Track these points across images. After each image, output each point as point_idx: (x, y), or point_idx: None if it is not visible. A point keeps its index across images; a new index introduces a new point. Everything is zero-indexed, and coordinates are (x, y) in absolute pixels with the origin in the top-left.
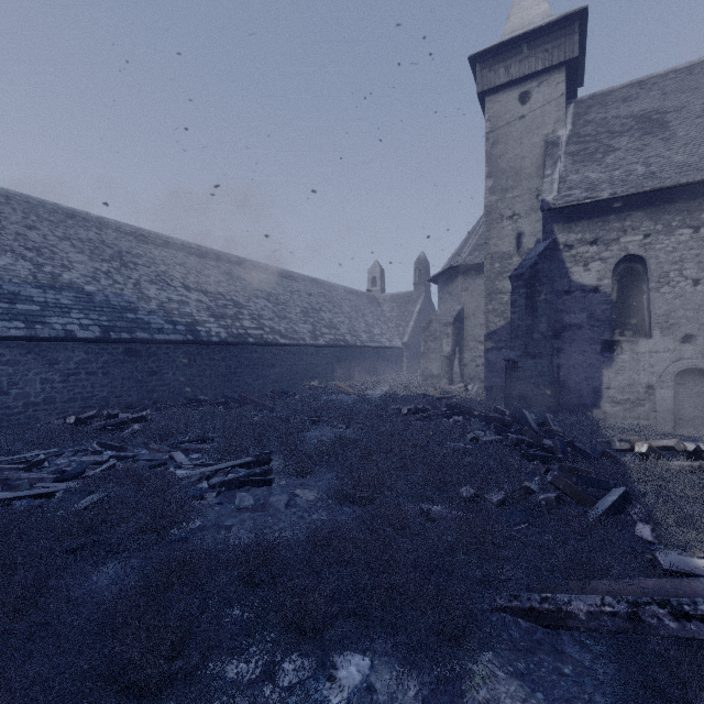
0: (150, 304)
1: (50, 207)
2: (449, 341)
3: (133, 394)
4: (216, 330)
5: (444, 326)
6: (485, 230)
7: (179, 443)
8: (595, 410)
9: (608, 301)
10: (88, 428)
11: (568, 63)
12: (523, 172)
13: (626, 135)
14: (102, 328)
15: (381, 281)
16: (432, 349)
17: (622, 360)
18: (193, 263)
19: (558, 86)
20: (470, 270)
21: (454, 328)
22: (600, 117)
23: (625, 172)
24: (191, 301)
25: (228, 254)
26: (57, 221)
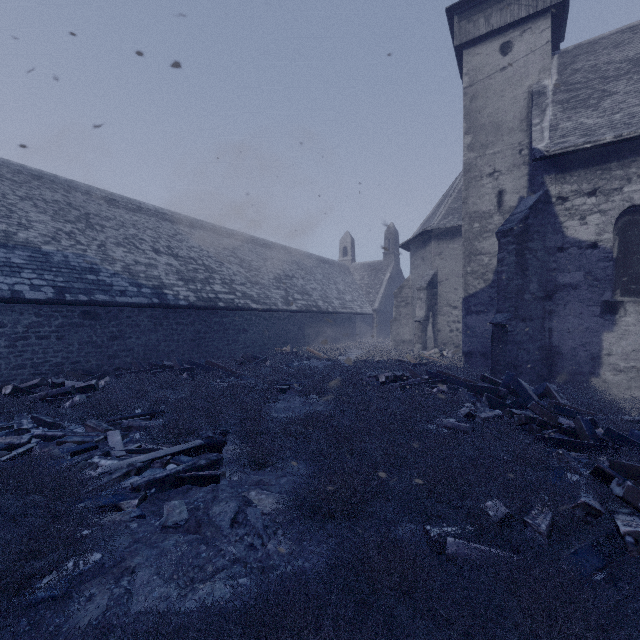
0: (114, 266)
1: (14, 168)
2: (422, 306)
3: (92, 360)
4: (184, 294)
5: (418, 290)
6: (463, 189)
7: (123, 419)
8: (594, 379)
9: (609, 258)
10: (24, 399)
11: (554, 8)
12: (504, 126)
13: (623, 79)
14: (57, 289)
15: (351, 250)
16: (404, 314)
17: (625, 323)
18: (165, 228)
19: (543, 33)
20: (443, 234)
21: (428, 293)
22: (589, 64)
23: (627, 114)
24: (160, 265)
25: (202, 221)
26: (21, 181)
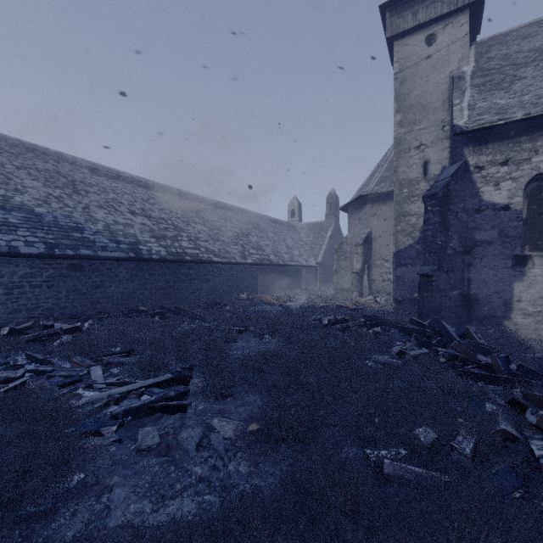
0: (96, 225)
1: (12, 141)
2: (359, 259)
3: (77, 305)
4: (156, 249)
5: (355, 246)
6: (394, 159)
7: (104, 356)
8: (506, 322)
9: (519, 218)
10: (19, 339)
11: (472, 5)
12: (429, 106)
13: (531, 65)
14: (47, 245)
15: (298, 212)
16: (343, 266)
17: (533, 274)
18: (140, 193)
19: (462, 27)
20: (377, 198)
21: (364, 248)
22: (502, 53)
23: (534, 96)
24: (136, 224)
25: (171, 187)
26: (17, 153)
